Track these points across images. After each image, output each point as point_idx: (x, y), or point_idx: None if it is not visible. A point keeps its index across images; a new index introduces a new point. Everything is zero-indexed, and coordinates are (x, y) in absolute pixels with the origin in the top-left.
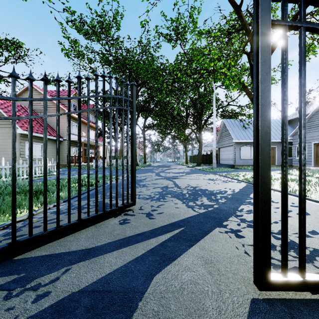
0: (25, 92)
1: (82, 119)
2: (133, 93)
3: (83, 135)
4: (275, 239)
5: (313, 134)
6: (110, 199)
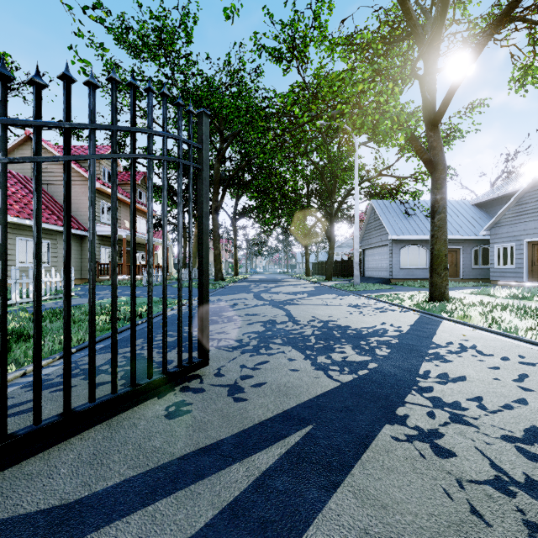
0: (19, 148)
1: (125, 198)
2: (203, 131)
3: (126, 226)
4: (528, 461)
5: (525, 226)
6: (148, 358)
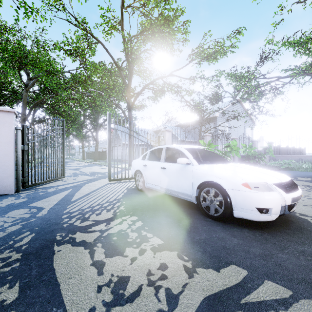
0: None
1: None
2: (64, 124)
3: None
4: None
5: None
6: (55, 173)
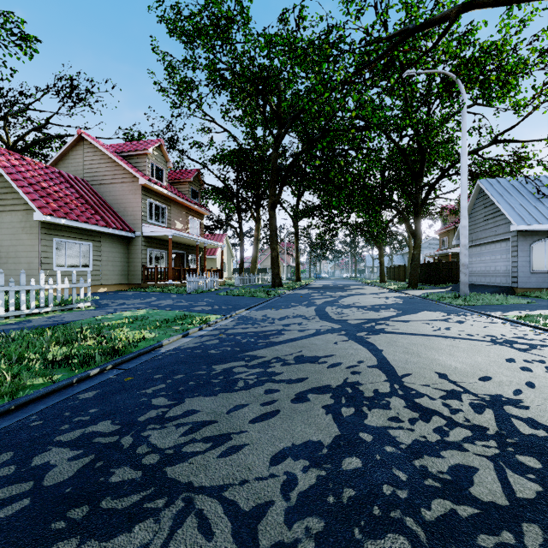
0: (73, 149)
1: (175, 196)
2: None
3: (177, 227)
4: None
5: None
6: None
